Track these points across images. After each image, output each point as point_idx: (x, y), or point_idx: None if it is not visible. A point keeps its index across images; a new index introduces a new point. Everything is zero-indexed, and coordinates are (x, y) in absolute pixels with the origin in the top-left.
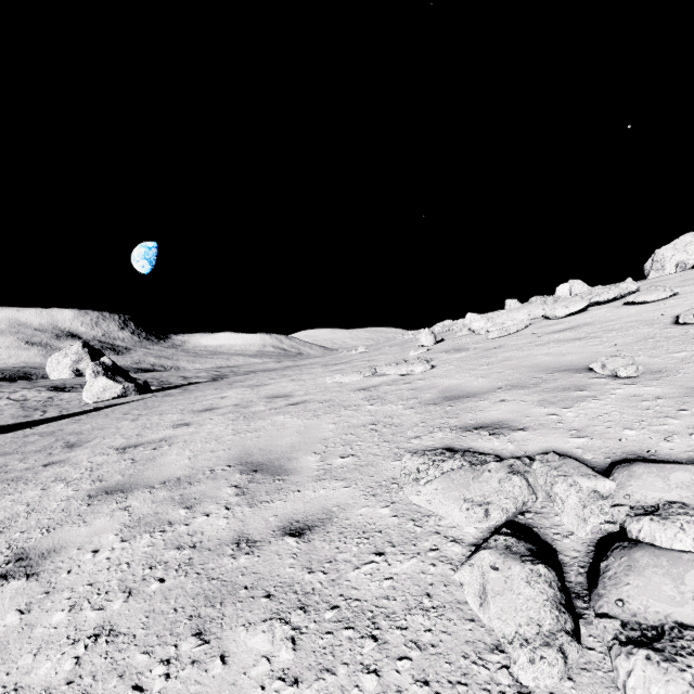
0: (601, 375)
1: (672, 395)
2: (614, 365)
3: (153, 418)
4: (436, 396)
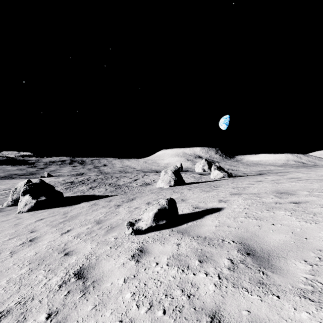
0: None
1: None
2: None
3: (238, 182)
4: None
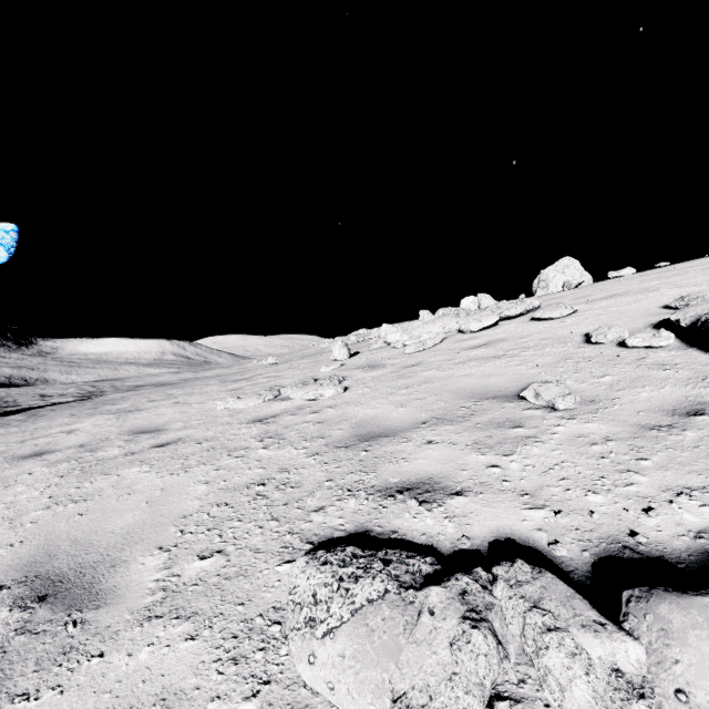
0: (534, 405)
1: (621, 435)
2: (550, 395)
3: None
4: (348, 434)
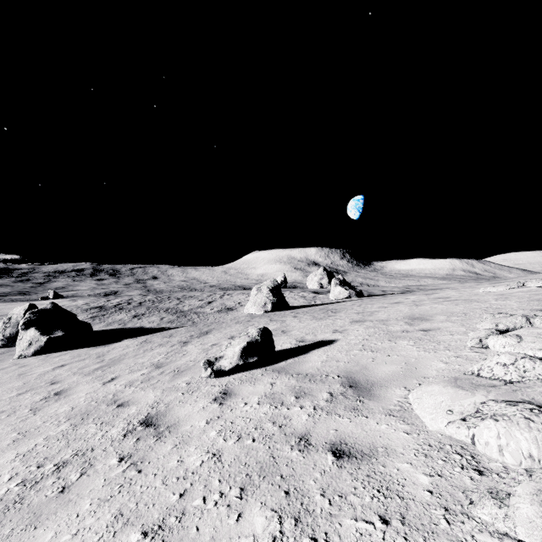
0: None
1: None
2: None
3: (368, 305)
4: None
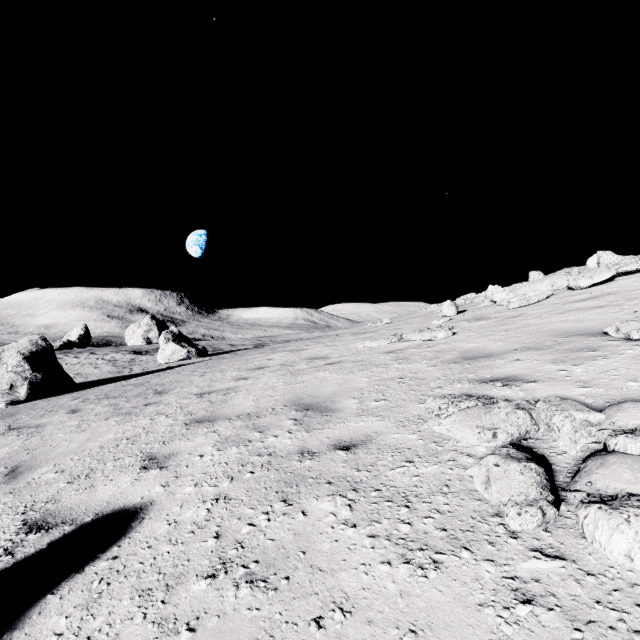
0: (615, 338)
1: None
2: (627, 329)
3: (216, 374)
4: (456, 356)
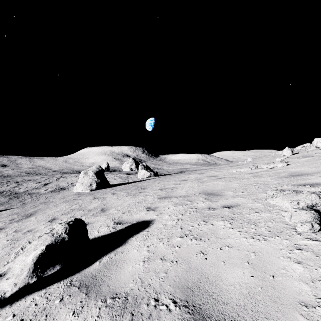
0: None
1: None
2: None
3: (165, 182)
4: (287, 174)
